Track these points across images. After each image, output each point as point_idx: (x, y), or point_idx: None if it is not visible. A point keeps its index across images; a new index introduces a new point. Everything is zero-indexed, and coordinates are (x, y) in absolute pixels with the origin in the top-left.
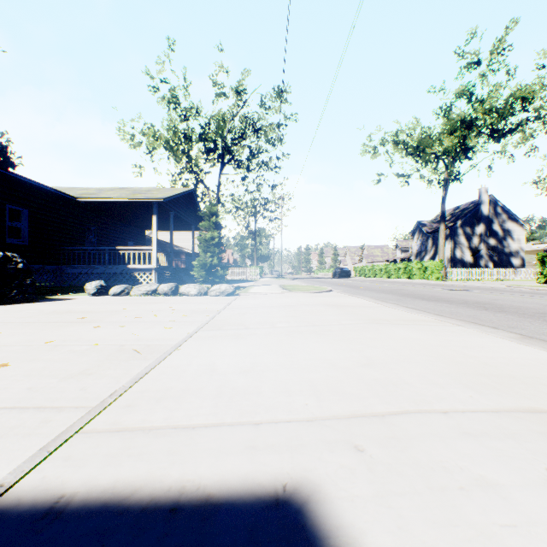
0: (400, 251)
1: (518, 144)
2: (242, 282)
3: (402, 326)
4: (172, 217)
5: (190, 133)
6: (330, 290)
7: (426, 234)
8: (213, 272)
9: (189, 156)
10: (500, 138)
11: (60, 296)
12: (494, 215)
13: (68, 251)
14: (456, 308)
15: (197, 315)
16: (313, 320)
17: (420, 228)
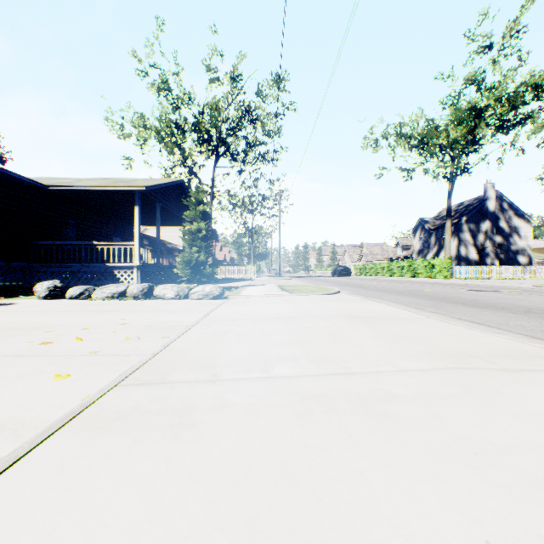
0: (401, 249)
1: (532, 133)
2: (237, 281)
3: (536, 381)
4: (158, 209)
5: (182, 122)
6: (338, 291)
7: (429, 231)
8: (200, 270)
9: (181, 147)
10: (508, 130)
11: (4, 299)
12: (500, 211)
13: (39, 247)
14: (535, 321)
15: (147, 338)
16: (340, 354)
17: (422, 225)
